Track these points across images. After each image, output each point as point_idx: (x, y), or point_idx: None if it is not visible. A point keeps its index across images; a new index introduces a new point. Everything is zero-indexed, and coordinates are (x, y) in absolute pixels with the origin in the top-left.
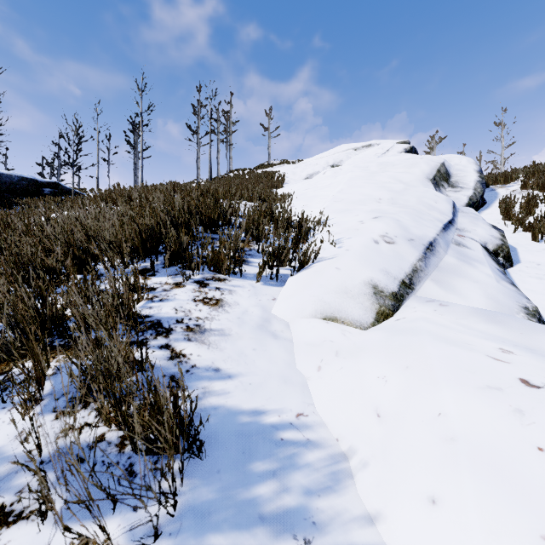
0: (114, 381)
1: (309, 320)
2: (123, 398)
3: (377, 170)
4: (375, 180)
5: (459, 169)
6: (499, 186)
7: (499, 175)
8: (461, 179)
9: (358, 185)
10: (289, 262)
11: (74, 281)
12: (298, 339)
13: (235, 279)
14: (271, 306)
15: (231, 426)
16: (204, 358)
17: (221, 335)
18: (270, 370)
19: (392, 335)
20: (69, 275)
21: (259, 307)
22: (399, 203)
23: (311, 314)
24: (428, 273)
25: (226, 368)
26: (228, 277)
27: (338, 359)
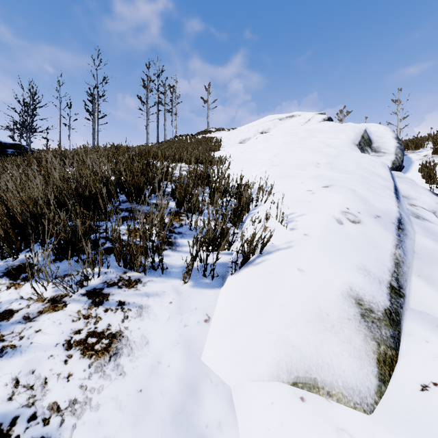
0: None
1: (270, 396)
2: None
3: (306, 136)
4: (307, 145)
5: (379, 136)
6: (409, 152)
7: (410, 142)
8: (382, 144)
9: (293, 149)
10: (229, 245)
11: None
12: None
13: (153, 280)
14: (201, 342)
15: None
16: None
17: None
18: None
19: None
20: None
21: (181, 348)
22: (339, 167)
23: (270, 372)
24: (410, 265)
25: None
26: (144, 275)
27: None
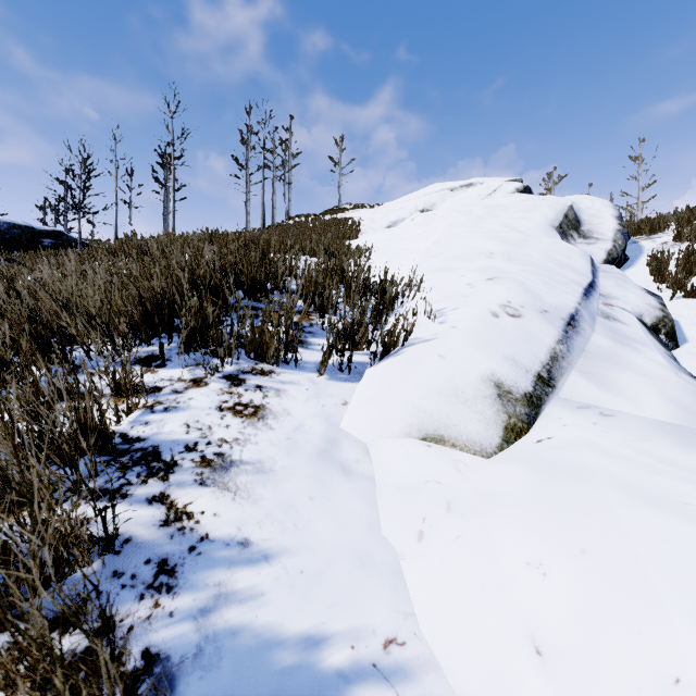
0: (31, 599)
1: (400, 442)
2: (10, 677)
3: (484, 215)
4: (482, 228)
5: (592, 215)
6: (643, 238)
7: (643, 223)
8: (595, 227)
9: (460, 234)
10: (368, 344)
11: (29, 379)
12: (383, 476)
13: (286, 371)
14: (340, 417)
15: (260, 678)
16: (225, 519)
17: (258, 471)
18: (337, 541)
19: (542, 476)
20: (26, 368)
21: (321, 419)
22: (519, 258)
23: (402, 431)
24: (573, 362)
25: (262, 539)
26: (276, 367)
27: (452, 518)
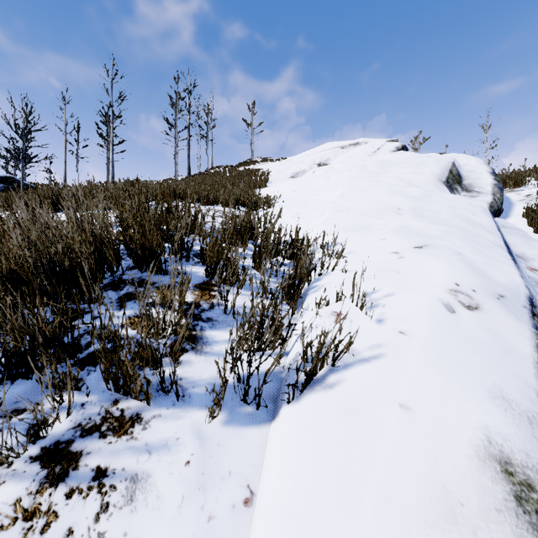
0: None
1: None
2: None
3: (378, 170)
4: (381, 182)
5: (470, 170)
6: (507, 190)
7: (507, 178)
8: (475, 181)
9: (363, 188)
10: (282, 341)
11: None
12: None
13: (161, 414)
14: None
15: None
16: None
17: None
18: None
19: None
20: None
21: None
22: (427, 215)
23: None
24: None
25: None
26: (147, 406)
27: None
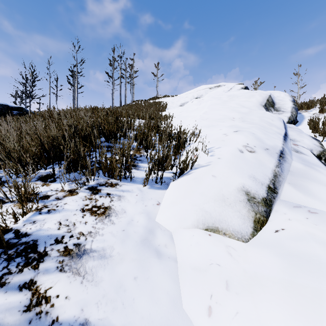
0: None
1: (192, 233)
2: None
3: (227, 100)
4: (227, 106)
5: (280, 100)
6: (303, 111)
7: (303, 104)
8: (282, 105)
9: (217, 108)
10: (171, 167)
11: None
12: (182, 258)
13: (125, 184)
14: (155, 213)
15: None
16: (73, 301)
17: (101, 257)
18: (151, 317)
19: (291, 266)
20: None
21: (144, 215)
22: (247, 120)
23: (193, 224)
24: (284, 177)
25: (98, 318)
26: (120, 181)
27: (230, 296)
